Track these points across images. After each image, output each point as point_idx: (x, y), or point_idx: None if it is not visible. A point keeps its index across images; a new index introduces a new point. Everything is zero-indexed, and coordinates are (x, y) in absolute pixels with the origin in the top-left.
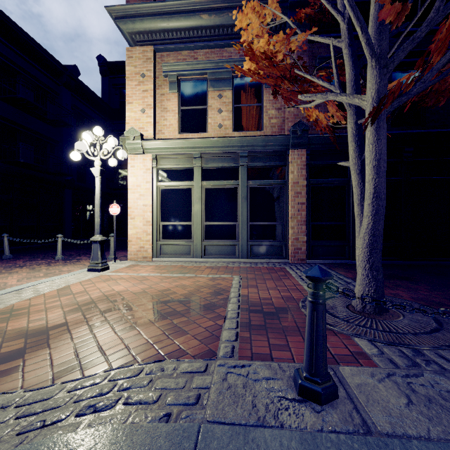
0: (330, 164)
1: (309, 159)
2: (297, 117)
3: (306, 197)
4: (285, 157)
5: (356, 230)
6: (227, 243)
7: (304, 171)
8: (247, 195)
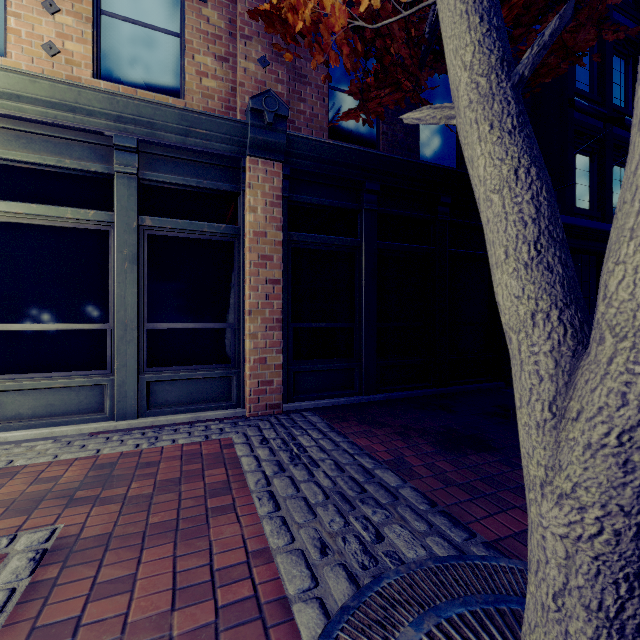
0: (328, 207)
1: (289, 189)
2: (263, 88)
3: (282, 267)
4: (236, 173)
5: (536, 390)
6: (75, 382)
7: (278, 210)
8: (136, 252)
